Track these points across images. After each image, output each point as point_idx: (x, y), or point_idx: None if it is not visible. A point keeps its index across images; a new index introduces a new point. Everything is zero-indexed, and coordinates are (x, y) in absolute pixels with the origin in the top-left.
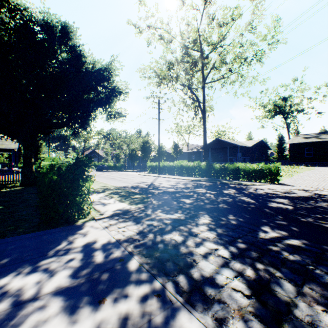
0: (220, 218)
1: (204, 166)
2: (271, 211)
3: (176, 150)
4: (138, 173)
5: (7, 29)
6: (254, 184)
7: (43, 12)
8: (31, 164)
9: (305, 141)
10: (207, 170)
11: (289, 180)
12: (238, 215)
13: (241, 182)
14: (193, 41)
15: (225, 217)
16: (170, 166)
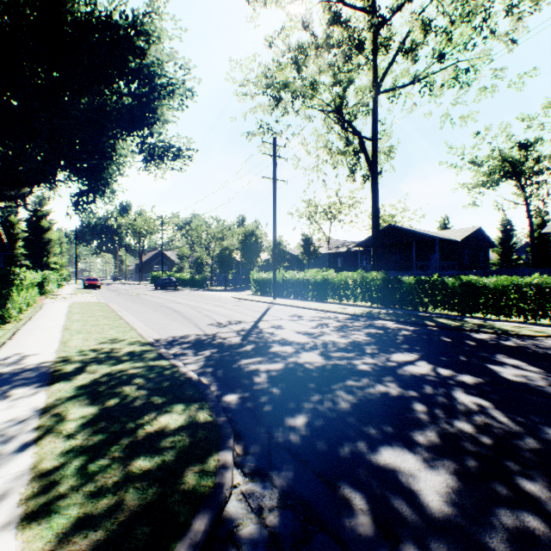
0: None
1: (378, 281)
2: None
3: (307, 250)
4: (231, 296)
5: None
6: (549, 335)
7: None
8: None
9: None
10: (385, 291)
11: None
12: None
13: (495, 325)
14: None
15: None
16: (298, 281)
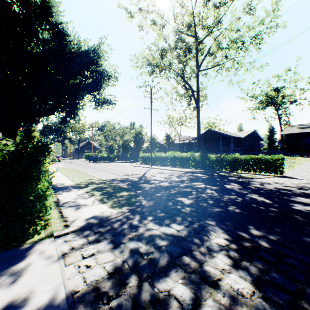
0: (239, 233)
1: (198, 157)
2: (305, 219)
3: (168, 142)
4: (130, 164)
5: None
6: (257, 177)
7: None
8: None
9: (301, 131)
10: (201, 161)
11: (292, 172)
12: (264, 228)
13: (241, 175)
14: (188, 25)
15: (247, 232)
16: (162, 157)
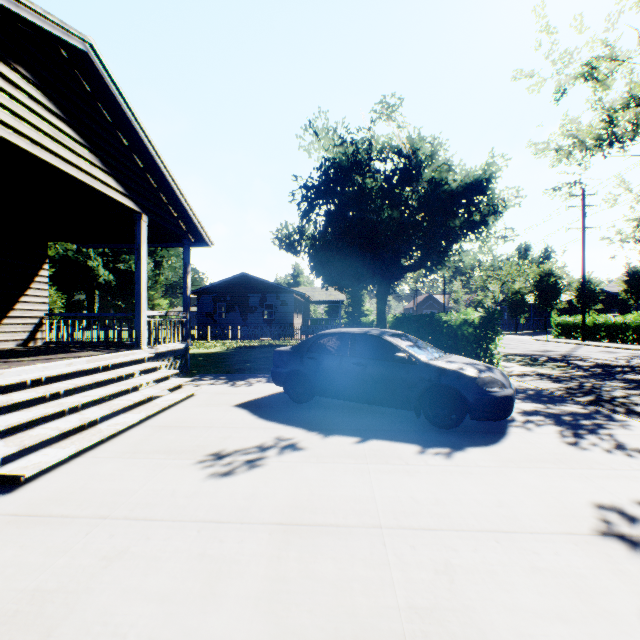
0: None
1: None
2: None
3: (633, 287)
4: (530, 338)
5: (374, 175)
6: None
7: (407, 138)
8: (384, 319)
9: None
10: None
11: None
12: None
13: None
14: None
15: None
16: (613, 325)
